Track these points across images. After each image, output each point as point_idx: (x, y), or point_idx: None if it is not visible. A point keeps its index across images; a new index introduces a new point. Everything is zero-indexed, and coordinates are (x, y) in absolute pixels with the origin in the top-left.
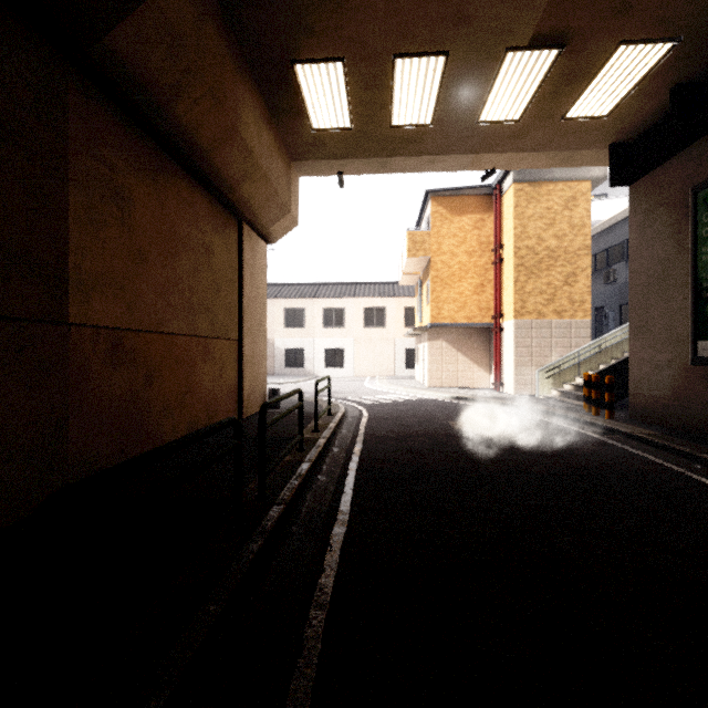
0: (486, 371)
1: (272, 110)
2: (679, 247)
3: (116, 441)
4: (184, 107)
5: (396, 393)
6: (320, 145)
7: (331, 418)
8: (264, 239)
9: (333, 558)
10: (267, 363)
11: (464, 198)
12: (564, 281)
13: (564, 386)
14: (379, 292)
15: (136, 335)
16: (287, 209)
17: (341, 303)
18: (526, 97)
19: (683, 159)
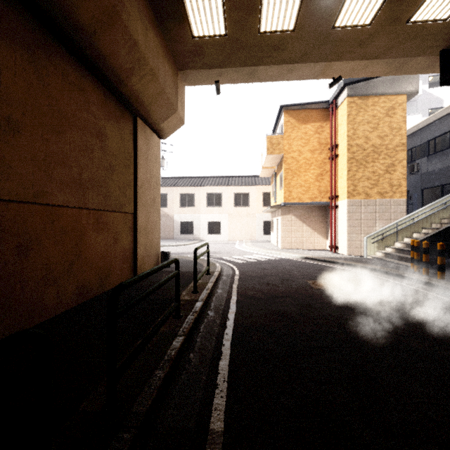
0: (323, 237)
1: (158, 15)
2: None
3: None
4: None
5: (259, 253)
6: (200, 54)
7: (209, 277)
8: (157, 134)
9: None
10: (168, 231)
11: (308, 111)
12: (386, 170)
13: (386, 249)
14: (245, 182)
15: (3, 205)
16: (174, 108)
17: (219, 190)
18: None
19: None
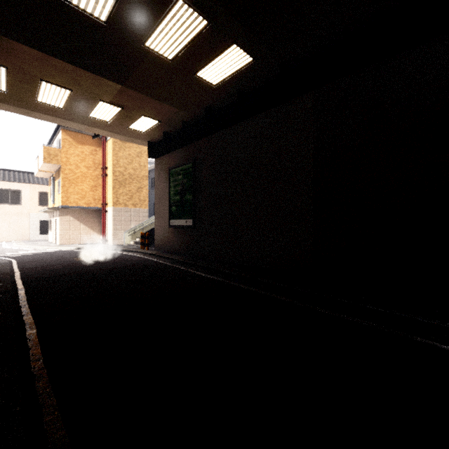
0: (98, 233)
1: None
2: (167, 187)
3: None
4: None
5: (35, 249)
6: None
7: None
8: None
9: (23, 296)
10: None
11: (84, 135)
12: (137, 190)
13: (136, 239)
14: (15, 178)
15: None
16: None
17: None
18: (111, 116)
19: (167, 157)
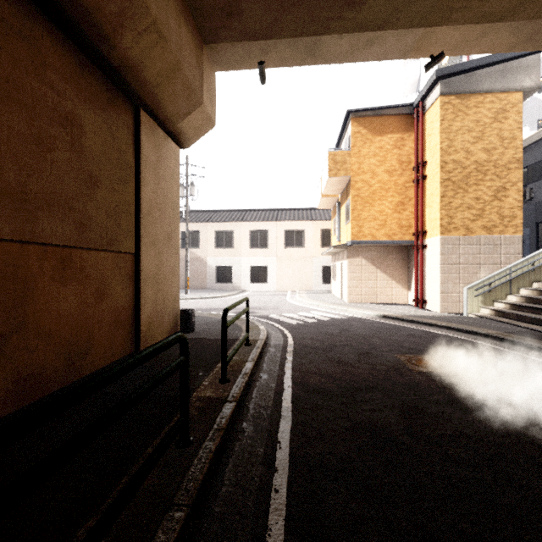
0: (404, 287)
1: None
2: None
3: None
4: None
5: (318, 309)
6: (235, 13)
7: (249, 350)
8: (175, 139)
9: None
10: (200, 279)
11: (384, 118)
12: (494, 196)
13: (496, 304)
14: (299, 216)
15: None
16: (197, 98)
17: (265, 226)
18: None
19: None
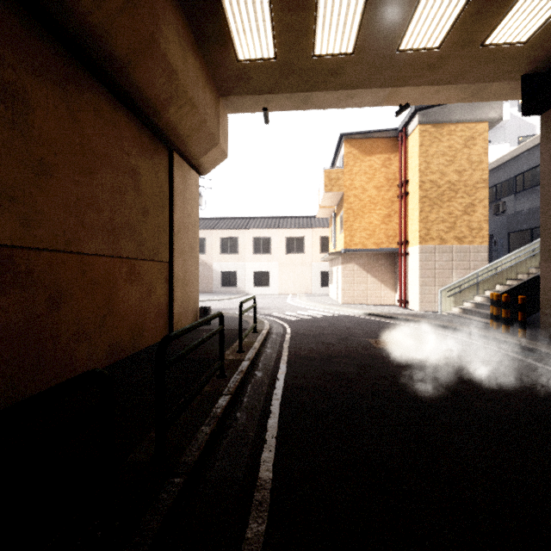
0: (392, 290)
1: (198, 37)
2: None
3: (4, 376)
4: (89, 1)
5: (315, 309)
6: (246, 78)
7: (256, 336)
8: (196, 170)
9: None
10: (206, 283)
11: (373, 140)
12: (464, 211)
13: (464, 304)
14: (299, 224)
15: (36, 254)
16: (215, 140)
17: (267, 233)
18: (449, 19)
19: None
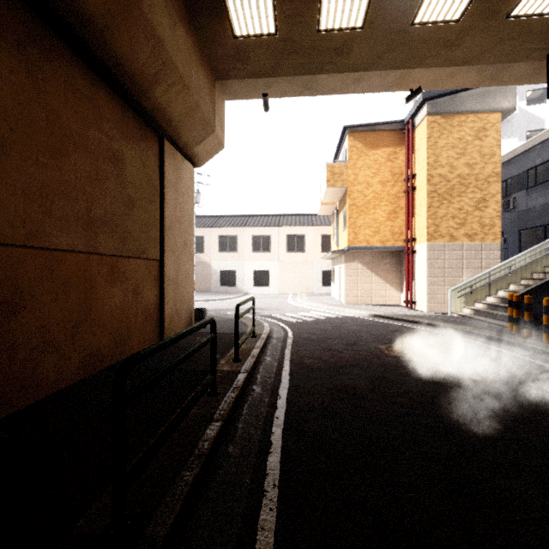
0: (397, 289)
1: (190, 7)
2: None
3: None
4: None
5: (317, 310)
6: (244, 58)
7: (255, 341)
8: (190, 161)
9: None
10: (205, 282)
11: (378, 133)
12: (475, 206)
13: (476, 305)
14: (300, 222)
15: None
16: (211, 128)
17: (267, 231)
18: None
19: None
